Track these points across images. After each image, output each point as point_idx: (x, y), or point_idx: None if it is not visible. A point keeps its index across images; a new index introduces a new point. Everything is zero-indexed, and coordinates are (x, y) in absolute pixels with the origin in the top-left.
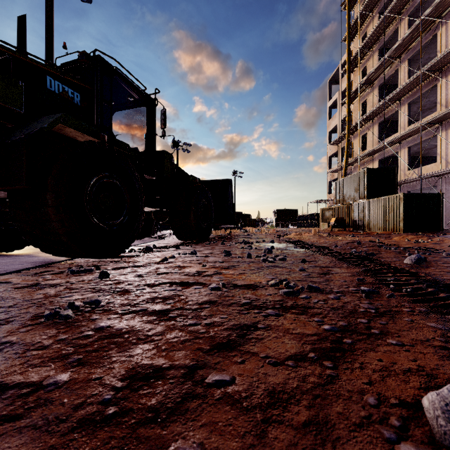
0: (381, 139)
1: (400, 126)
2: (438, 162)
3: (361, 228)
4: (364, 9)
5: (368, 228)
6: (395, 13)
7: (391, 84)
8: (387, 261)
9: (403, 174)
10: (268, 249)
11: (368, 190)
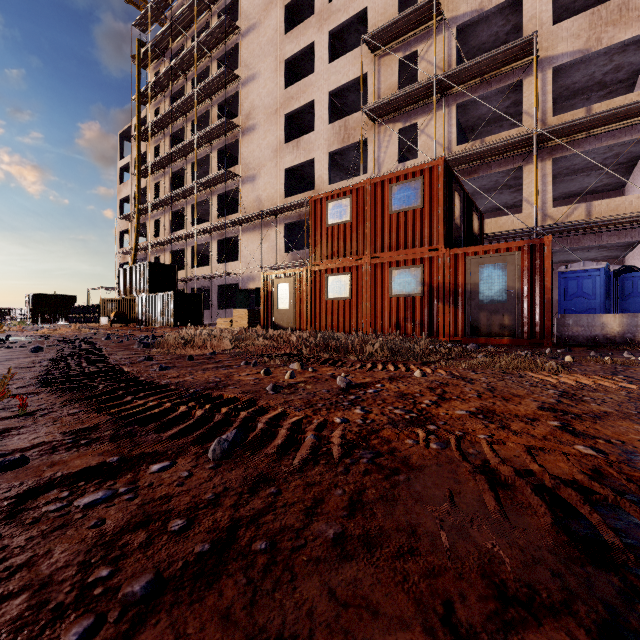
0: (173, 230)
1: (186, 224)
2: (211, 266)
3: (143, 323)
4: (156, 83)
5: (149, 324)
6: (182, 111)
7: (183, 176)
8: (93, 340)
9: (189, 271)
10: (1, 339)
11: (151, 284)
